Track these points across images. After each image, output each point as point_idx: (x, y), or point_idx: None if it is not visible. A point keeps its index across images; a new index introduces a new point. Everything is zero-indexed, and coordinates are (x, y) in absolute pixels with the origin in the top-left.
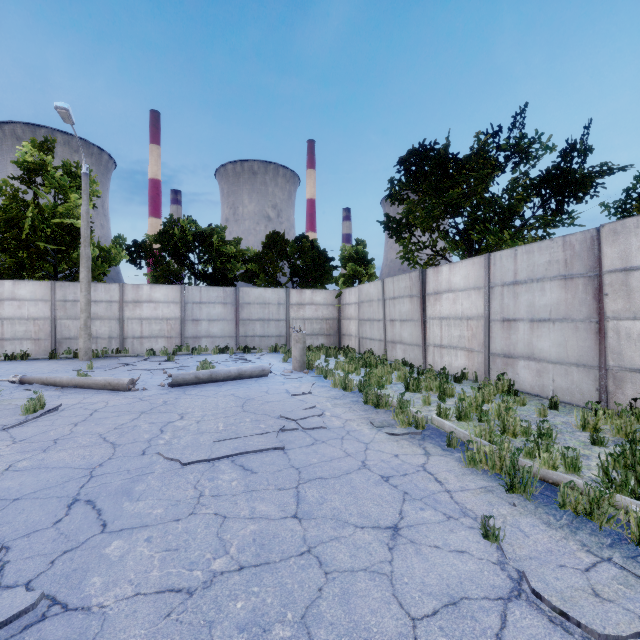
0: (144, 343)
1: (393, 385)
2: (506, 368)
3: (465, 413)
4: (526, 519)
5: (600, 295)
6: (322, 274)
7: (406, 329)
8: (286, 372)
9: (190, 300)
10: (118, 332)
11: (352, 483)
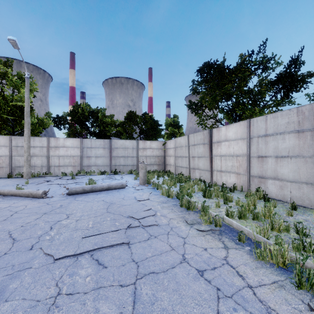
0: (60, 169)
1: (195, 193)
2: (260, 184)
3: (244, 214)
4: None
5: None
6: (156, 133)
7: (201, 161)
8: (135, 185)
9: (85, 146)
10: (46, 163)
11: (176, 278)
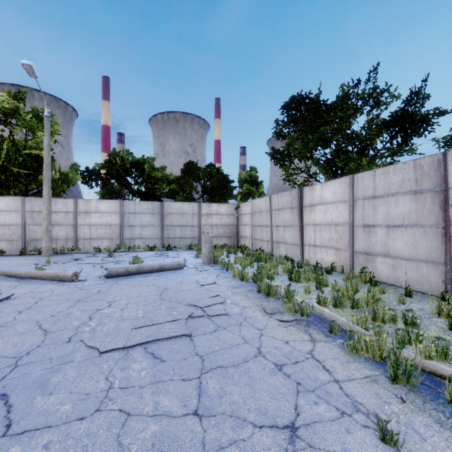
0: (92, 243)
1: (279, 276)
2: (367, 263)
3: (340, 301)
4: (418, 418)
5: (446, 206)
6: (225, 192)
7: (288, 233)
8: (197, 265)
9: (127, 211)
10: (73, 235)
11: (249, 372)
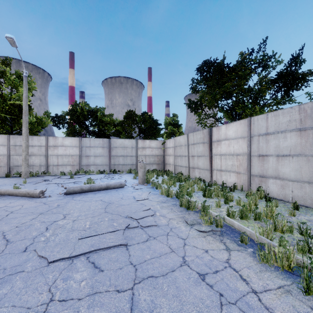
0: (59, 168)
1: (195, 193)
2: (261, 183)
3: (245, 214)
4: None
5: None
6: (155, 132)
7: (200, 161)
8: (134, 185)
9: (84, 145)
10: (45, 162)
11: (176, 283)
